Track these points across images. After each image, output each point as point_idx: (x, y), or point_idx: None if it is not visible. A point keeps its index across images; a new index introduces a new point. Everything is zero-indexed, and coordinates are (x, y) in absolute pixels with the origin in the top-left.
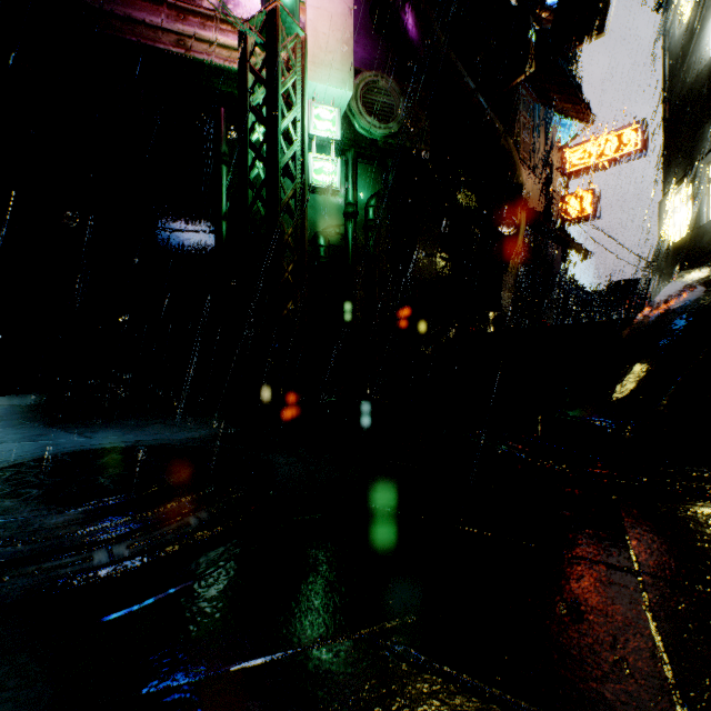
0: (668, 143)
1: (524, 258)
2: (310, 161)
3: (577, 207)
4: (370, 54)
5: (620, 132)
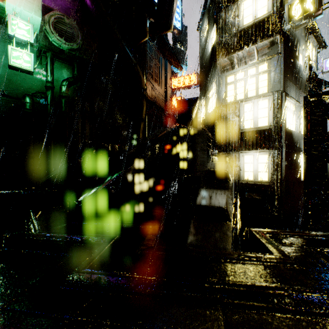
0: (201, 83)
1: (155, 122)
2: (9, 50)
3: (176, 103)
4: (65, 4)
5: (190, 76)
